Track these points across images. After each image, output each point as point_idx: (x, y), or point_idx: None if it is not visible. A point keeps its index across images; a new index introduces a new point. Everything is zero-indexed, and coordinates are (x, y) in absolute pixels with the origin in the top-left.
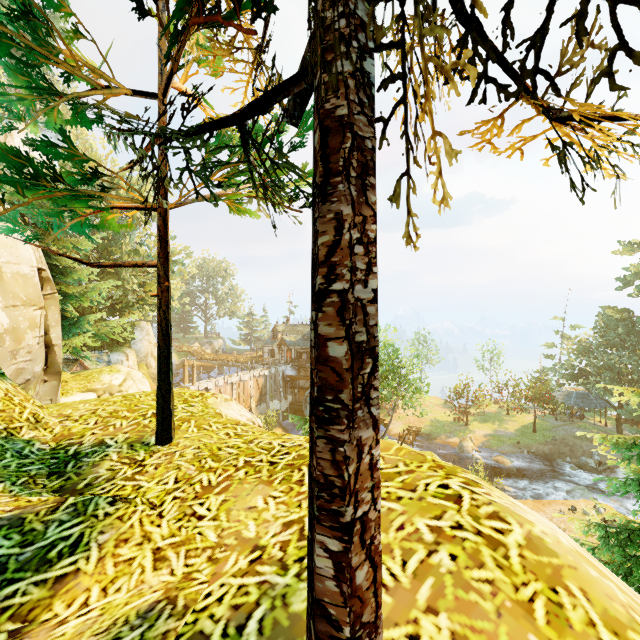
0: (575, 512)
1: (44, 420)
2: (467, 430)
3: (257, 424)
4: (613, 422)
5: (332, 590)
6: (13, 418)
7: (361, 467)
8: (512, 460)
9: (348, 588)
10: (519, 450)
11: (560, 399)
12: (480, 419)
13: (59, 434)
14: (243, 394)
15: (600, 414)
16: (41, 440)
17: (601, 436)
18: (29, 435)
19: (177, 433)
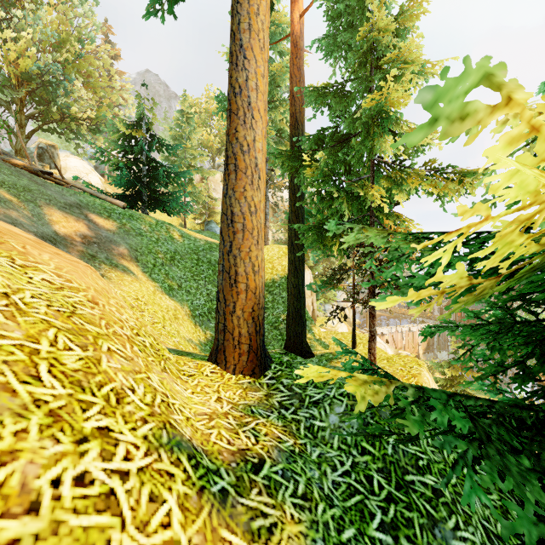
0: None
1: (325, 337)
2: None
3: (386, 351)
4: None
5: (369, 359)
6: (320, 336)
7: (372, 347)
8: None
9: (370, 358)
10: None
11: None
12: None
13: (329, 341)
14: (411, 342)
15: None
16: (326, 342)
17: None
18: (323, 340)
19: (357, 347)
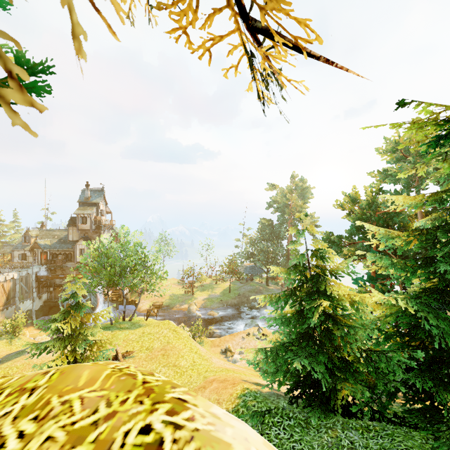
0: (249, 336)
1: None
2: (193, 298)
3: None
4: (265, 280)
5: None
6: None
7: None
8: (218, 312)
9: None
10: (222, 305)
11: (242, 271)
12: (201, 289)
13: None
14: None
15: (260, 276)
16: None
17: (264, 297)
18: None
19: None
